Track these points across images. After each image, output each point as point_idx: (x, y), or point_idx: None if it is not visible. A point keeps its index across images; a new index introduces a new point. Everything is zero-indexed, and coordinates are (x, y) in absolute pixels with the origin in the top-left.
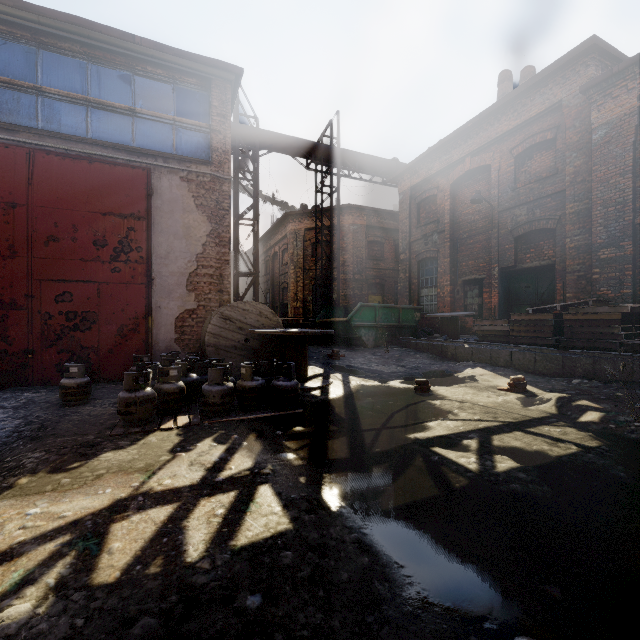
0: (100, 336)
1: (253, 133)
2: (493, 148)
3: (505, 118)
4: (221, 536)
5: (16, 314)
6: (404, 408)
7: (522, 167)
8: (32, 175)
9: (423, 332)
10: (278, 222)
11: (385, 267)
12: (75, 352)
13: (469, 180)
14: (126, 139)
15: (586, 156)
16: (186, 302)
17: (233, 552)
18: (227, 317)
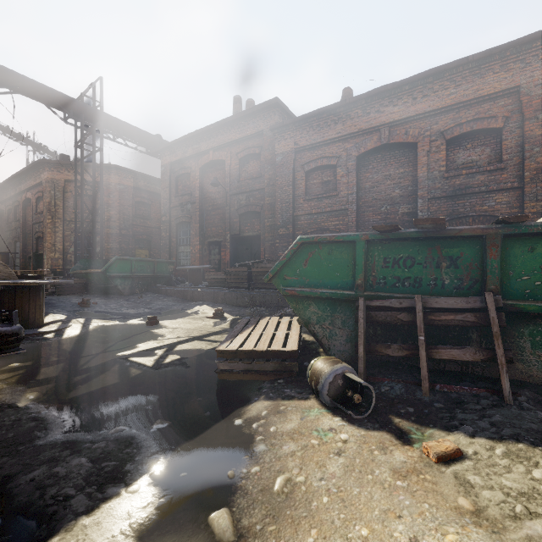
0: None
1: None
2: (227, 149)
3: (234, 130)
4: None
5: None
6: (129, 337)
7: (243, 167)
8: None
9: (177, 281)
10: (30, 167)
11: (152, 225)
12: None
13: (212, 168)
14: None
15: (275, 170)
16: None
17: None
18: None
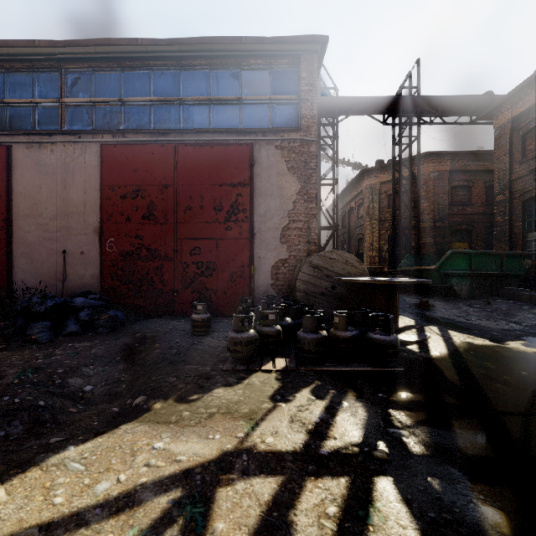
0: (218, 281)
1: (333, 102)
2: None
3: None
4: None
5: (168, 264)
6: None
7: None
8: (176, 163)
9: (535, 282)
10: (354, 180)
11: (473, 212)
12: (202, 292)
13: None
14: (235, 123)
15: None
16: (280, 253)
17: None
18: (315, 265)
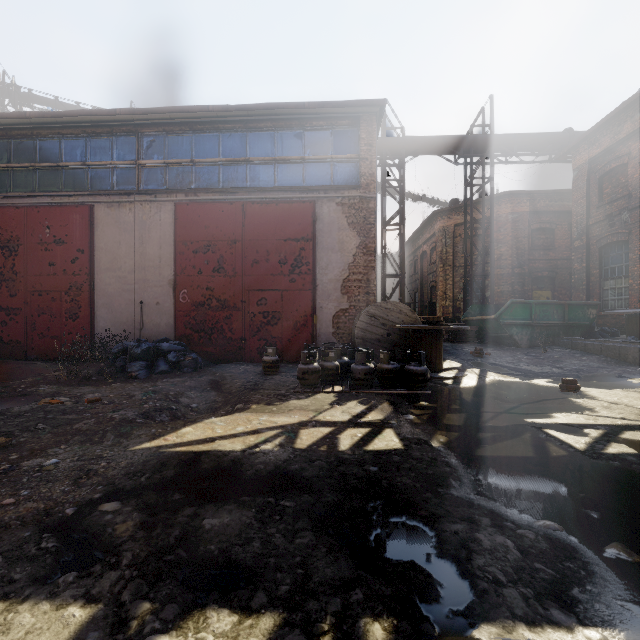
0: (283, 329)
1: (399, 143)
2: None
3: None
4: (359, 444)
5: (236, 314)
6: (537, 401)
7: None
8: (244, 220)
9: (602, 332)
10: (426, 221)
11: (556, 257)
12: (268, 340)
13: None
14: (299, 181)
15: None
16: (340, 303)
17: (365, 451)
18: (372, 315)
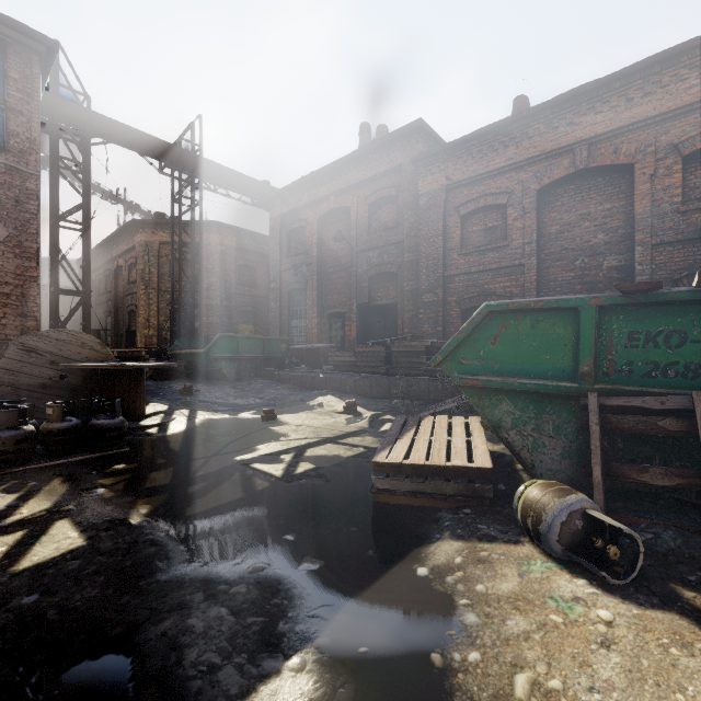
0: None
1: (82, 114)
2: (353, 192)
3: (362, 168)
4: None
5: None
6: (245, 436)
7: (374, 215)
8: None
9: (290, 363)
10: (123, 229)
11: (258, 294)
12: None
13: (334, 218)
14: None
15: (417, 216)
16: None
17: (13, 575)
18: (32, 349)
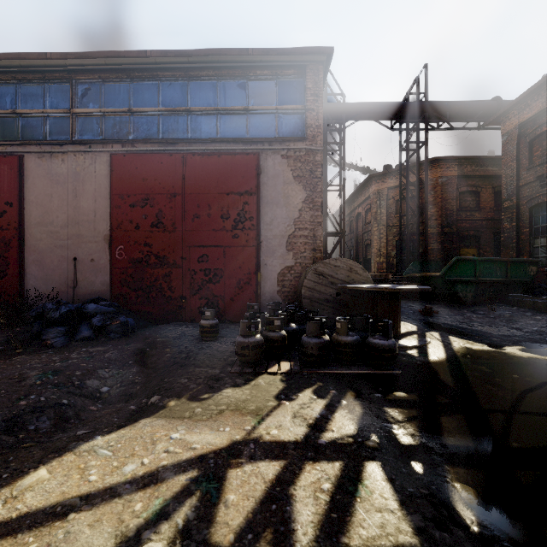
0: (225, 287)
1: (340, 108)
2: None
3: None
4: (330, 523)
5: (176, 271)
6: (538, 387)
7: None
8: (185, 172)
9: (540, 289)
10: (361, 185)
11: (481, 217)
12: (209, 299)
13: None
14: (242, 133)
15: None
16: (286, 260)
17: None
18: (320, 273)
